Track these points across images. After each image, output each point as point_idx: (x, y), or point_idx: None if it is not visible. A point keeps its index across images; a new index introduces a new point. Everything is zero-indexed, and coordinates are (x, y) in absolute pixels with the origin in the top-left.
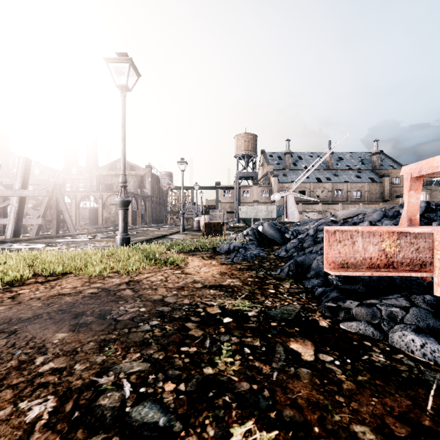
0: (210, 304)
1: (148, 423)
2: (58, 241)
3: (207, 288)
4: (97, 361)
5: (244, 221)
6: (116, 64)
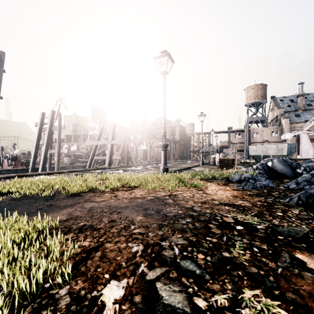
0: (225, 215)
1: (190, 270)
2: (128, 169)
3: (223, 205)
4: (159, 233)
5: (254, 157)
6: (160, 59)
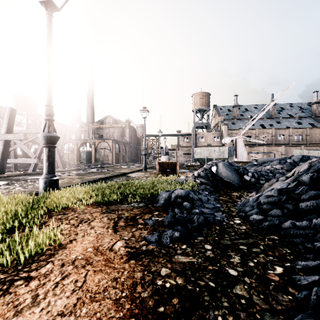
0: None
1: None
2: (27, 178)
3: None
4: None
5: (198, 160)
6: None
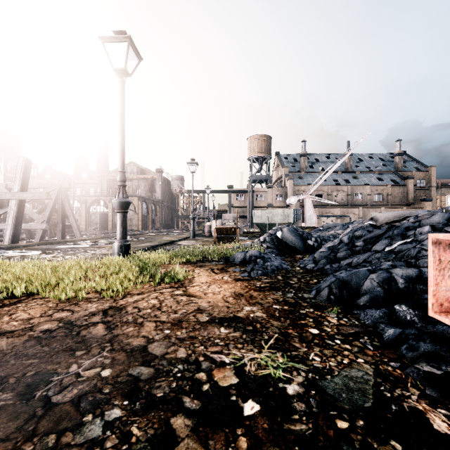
0: (220, 360)
1: None
2: (57, 248)
3: (216, 323)
4: None
5: (258, 225)
6: (113, 44)
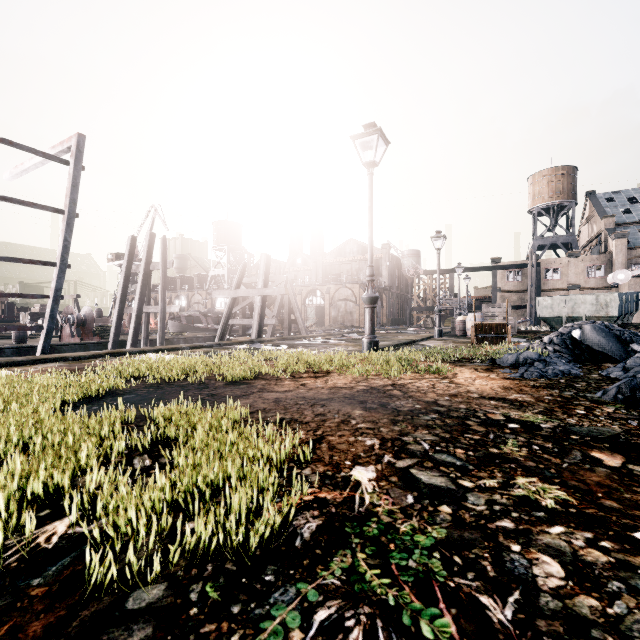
0: (491, 411)
1: (448, 461)
2: (296, 343)
3: (486, 399)
4: (395, 429)
5: (546, 321)
6: (362, 138)
